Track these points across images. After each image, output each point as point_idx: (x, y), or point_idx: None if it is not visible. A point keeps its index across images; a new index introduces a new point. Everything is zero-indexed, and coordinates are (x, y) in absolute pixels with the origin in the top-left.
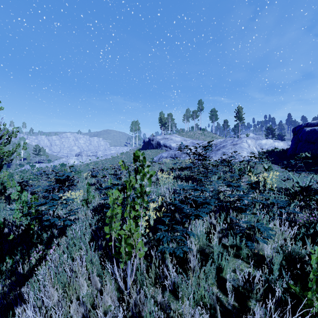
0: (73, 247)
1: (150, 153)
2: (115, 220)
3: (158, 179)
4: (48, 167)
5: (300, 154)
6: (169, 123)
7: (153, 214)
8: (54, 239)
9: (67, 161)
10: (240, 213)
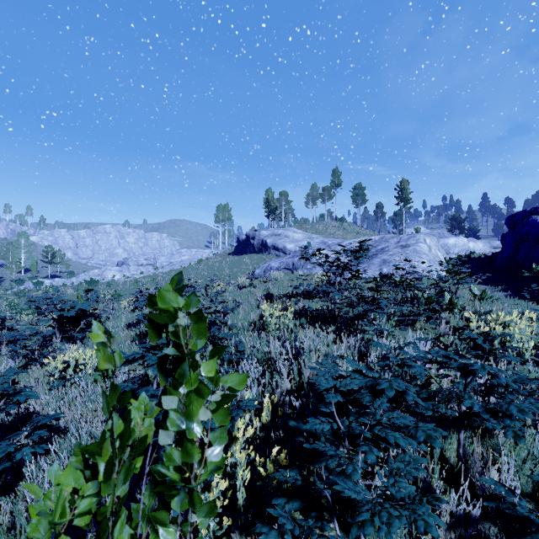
0: None
1: (249, 260)
2: None
3: (263, 317)
4: (67, 285)
5: (533, 265)
6: (282, 209)
7: (245, 472)
8: None
9: (102, 274)
10: (479, 435)
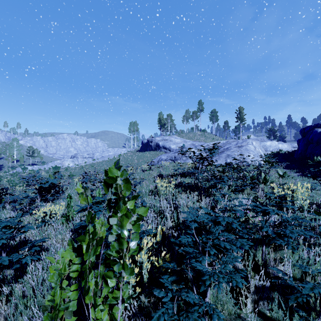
0: (16, 317)
1: (149, 155)
2: (63, 313)
3: (157, 187)
4: (41, 169)
5: (314, 157)
6: (168, 124)
7: (148, 264)
8: (4, 287)
9: (62, 163)
10: (274, 249)
